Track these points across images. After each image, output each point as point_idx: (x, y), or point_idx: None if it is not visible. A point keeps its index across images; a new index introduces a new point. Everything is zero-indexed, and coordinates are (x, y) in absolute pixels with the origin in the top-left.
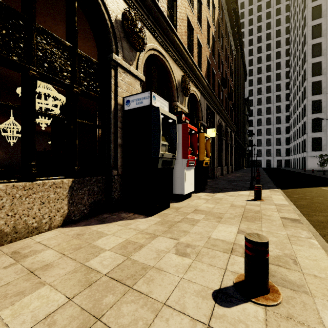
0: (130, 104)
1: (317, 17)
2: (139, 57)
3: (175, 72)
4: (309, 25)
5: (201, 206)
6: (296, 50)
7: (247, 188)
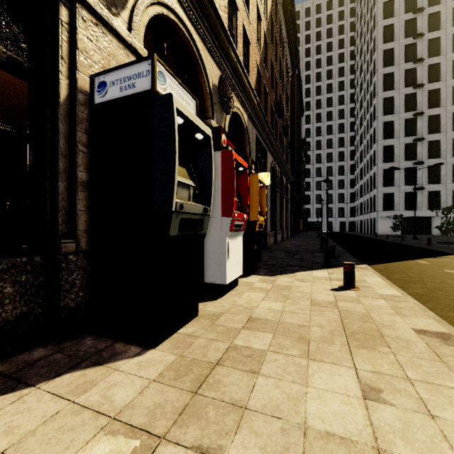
0: (107, 91)
1: (389, 40)
2: (135, 7)
3: (207, 67)
4: (380, 49)
5: (259, 309)
6: (364, 81)
7: (321, 265)
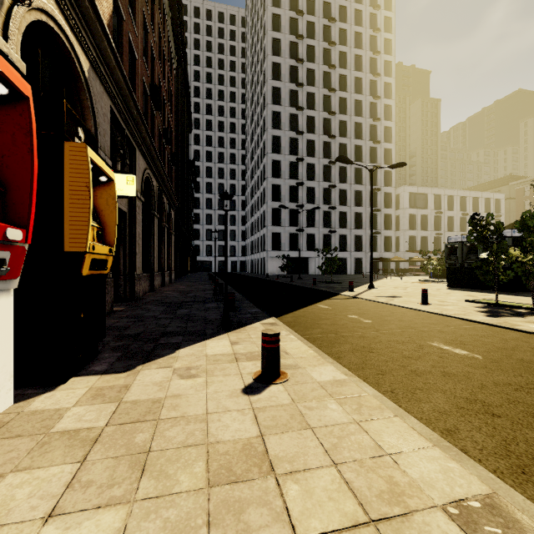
0: None
1: (277, 78)
2: None
3: None
4: (270, 84)
5: None
6: (255, 114)
7: (218, 326)
